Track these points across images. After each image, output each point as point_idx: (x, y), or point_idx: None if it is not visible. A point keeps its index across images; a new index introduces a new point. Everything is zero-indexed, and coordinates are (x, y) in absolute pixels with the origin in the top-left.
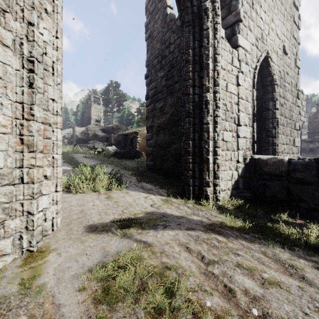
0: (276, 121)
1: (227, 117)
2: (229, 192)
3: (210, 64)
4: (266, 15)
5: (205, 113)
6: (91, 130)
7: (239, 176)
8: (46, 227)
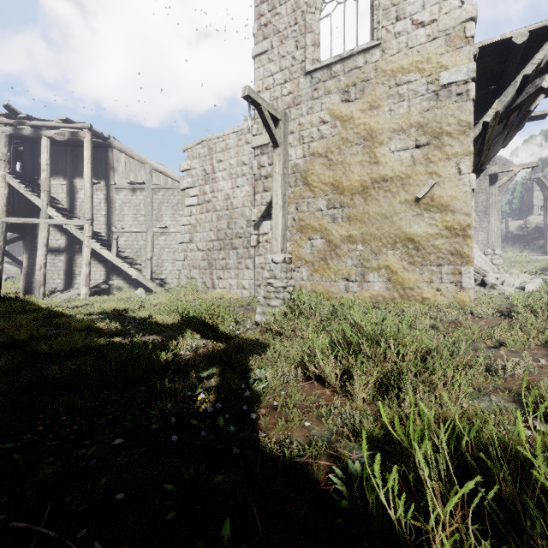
0: None
1: None
2: None
3: None
4: None
5: None
6: (531, 223)
7: None
8: None
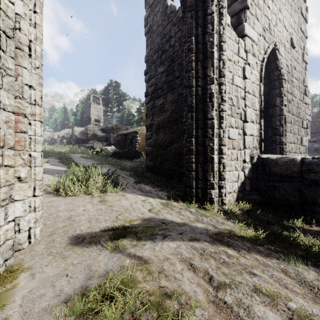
0: (284, 118)
1: (232, 112)
2: (234, 194)
3: (215, 53)
4: (274, 4)
5: (209, 108)
6: (91, 130)
7: (246, 177)
8: (19, 239)
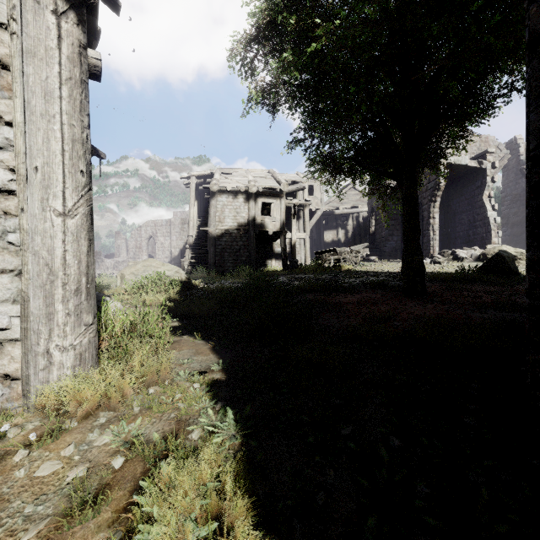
0: None
1: None
2: None
3: None
4: None
5: None
6: None
7: None
8: None
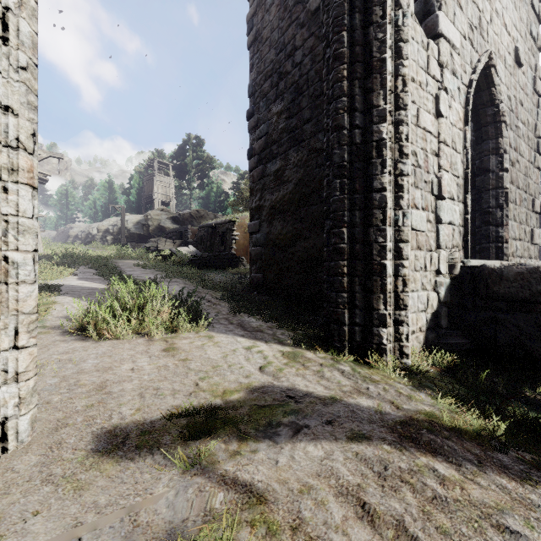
0: (504, 194)
1: (417, 180)
2: (421, 335)
3: (388, 62)
4: None
5: (376, 168)
6: (154, 220)
7: (441, 303)
8: None
